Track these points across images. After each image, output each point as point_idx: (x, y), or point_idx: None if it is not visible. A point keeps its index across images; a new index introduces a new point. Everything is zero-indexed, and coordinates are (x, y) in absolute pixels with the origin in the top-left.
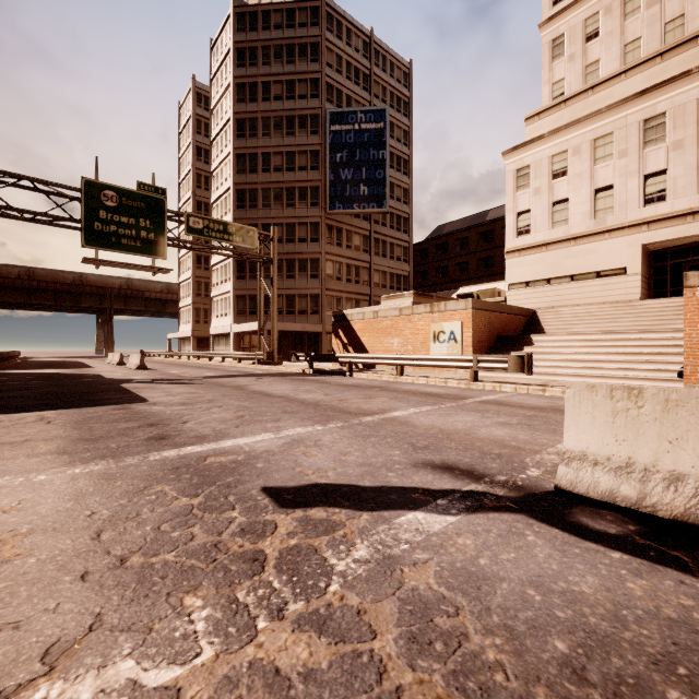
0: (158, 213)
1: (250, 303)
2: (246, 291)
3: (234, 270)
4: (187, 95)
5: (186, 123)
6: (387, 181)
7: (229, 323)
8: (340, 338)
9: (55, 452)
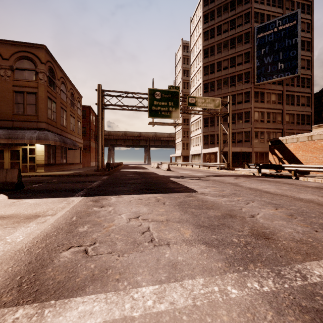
0: (176, 98)
1: (210, 138)
2: (208, 132)
3: (202, 123)
4: (179, 48)
5: (178, 61)
6: (298, 56)
7: (200, 149)
8: (275, 154)
9: (199, 241)
